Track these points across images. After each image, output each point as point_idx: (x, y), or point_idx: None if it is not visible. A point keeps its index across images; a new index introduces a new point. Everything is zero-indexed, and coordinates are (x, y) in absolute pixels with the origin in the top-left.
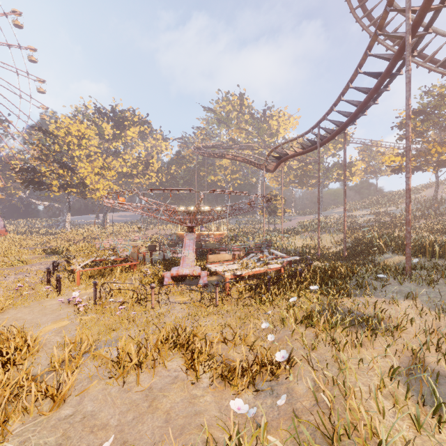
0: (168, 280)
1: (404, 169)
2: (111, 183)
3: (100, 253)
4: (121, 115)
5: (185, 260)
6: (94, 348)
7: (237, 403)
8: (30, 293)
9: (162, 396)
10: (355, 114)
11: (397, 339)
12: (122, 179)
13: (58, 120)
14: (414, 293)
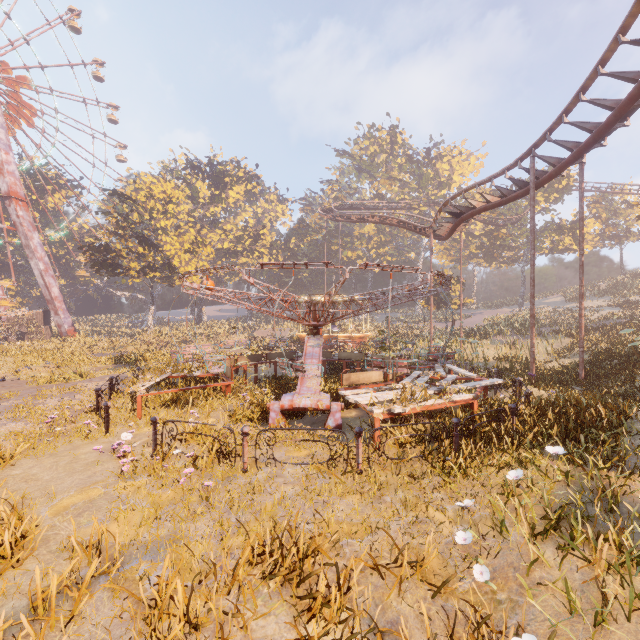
0: (277, 416)
1: None
2: (206, 264)
3: (179, 366)
4: (221, 169)
5: (304, 382)
6: (117, 567)
7: None
8: (67, 428)
9: None
10: (607, 124)
11: None
12: (223, 259)
13: (137, 180)
14: None
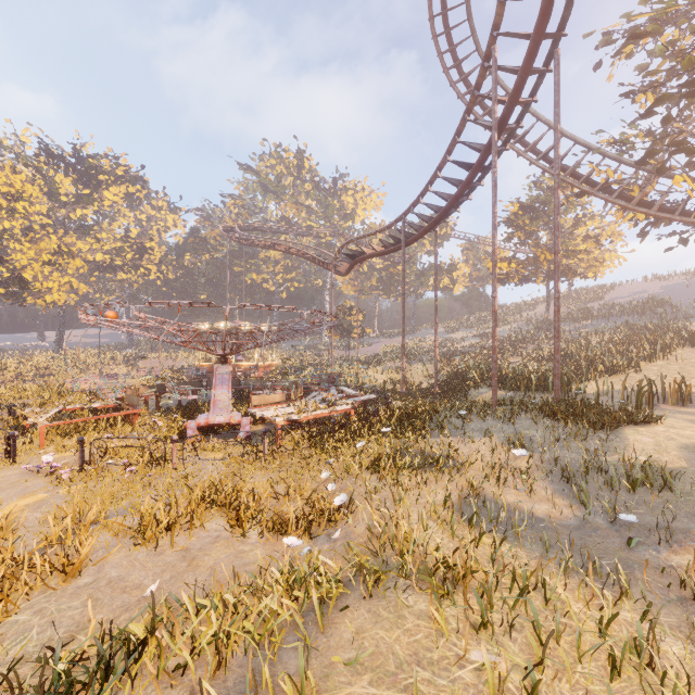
0: (194, 432)
1: (512, 279)
2: (74, 280)
3: (73, 398)
4: (92, 163)
5: (216, 405)
6: (103, 516)
7: (290, 541)
8: None
9: (203, 556)
10: (445, 210)
11: (462, 474)
12: (95, 273)
13: None
14: (493, 430)
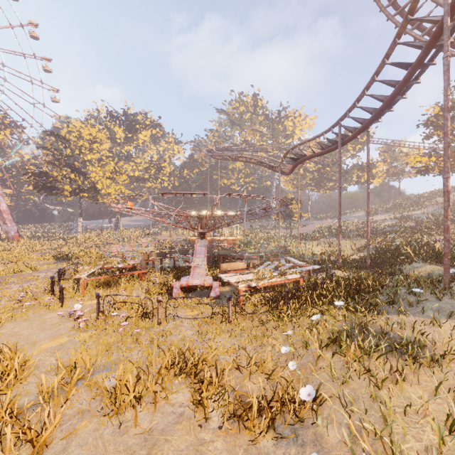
0: (178, 291)
1: (431, 170)
2: (122, 187)
3: (108, 260)
4: (133, 118)
5: (195, 269)
6: (89, 374)
7: None
8: (32, 303)
9: (164, 441)
10: (380, 110)
11: (447, 372)
12: (134, 183)
13: (69, 125)
14: None
